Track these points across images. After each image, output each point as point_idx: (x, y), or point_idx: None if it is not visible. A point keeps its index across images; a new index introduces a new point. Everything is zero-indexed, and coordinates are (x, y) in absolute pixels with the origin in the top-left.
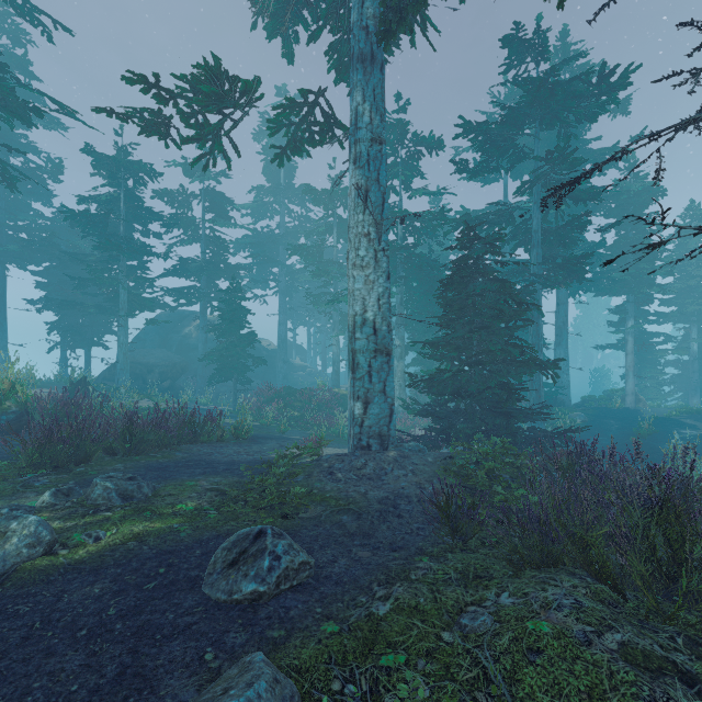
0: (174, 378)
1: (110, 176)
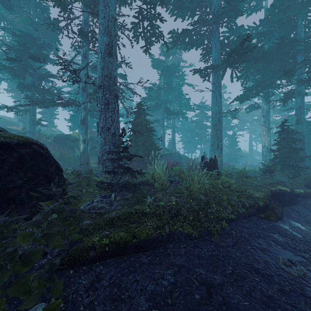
0: None
1: (201, 110)
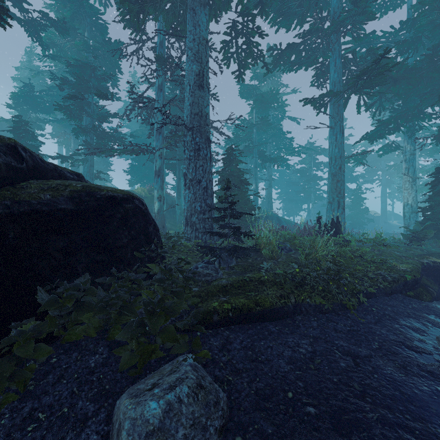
0: None
1: (309, 155)
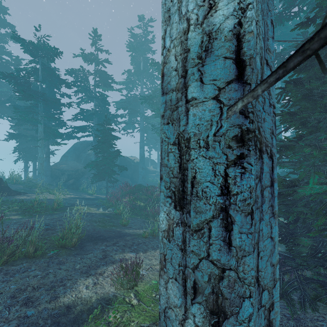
0: (77, 178)
1: (30, 54)
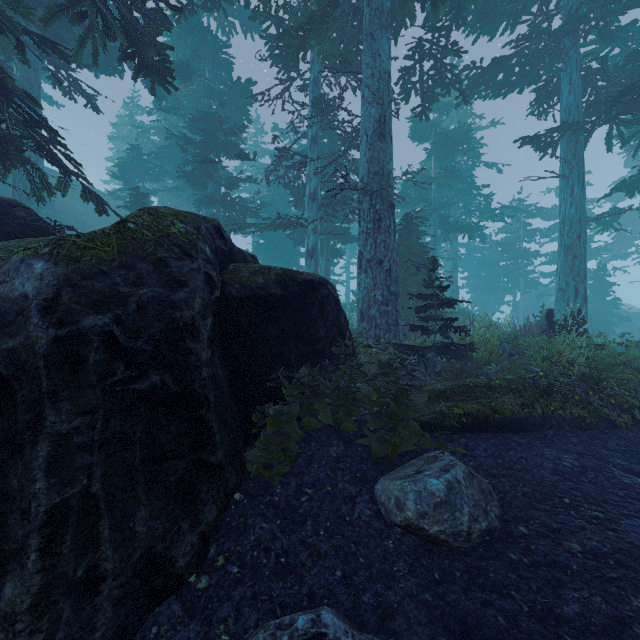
0: None
1: (516, 218)
